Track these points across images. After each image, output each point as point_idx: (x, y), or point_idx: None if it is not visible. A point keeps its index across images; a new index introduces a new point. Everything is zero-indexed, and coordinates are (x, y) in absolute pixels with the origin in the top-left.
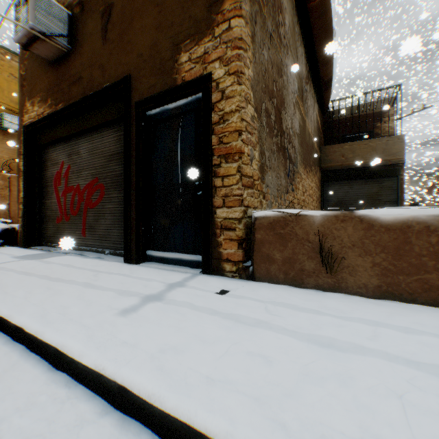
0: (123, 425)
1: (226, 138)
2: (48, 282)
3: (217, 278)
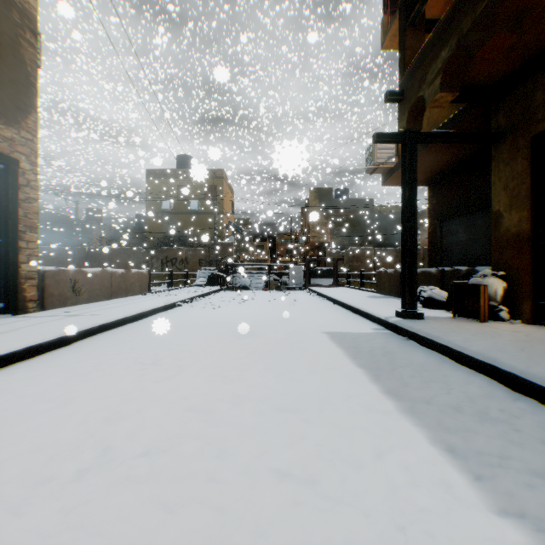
0: (144, 319)
1: (33, 215)
2: (8, 333)
3: (33, 313)
